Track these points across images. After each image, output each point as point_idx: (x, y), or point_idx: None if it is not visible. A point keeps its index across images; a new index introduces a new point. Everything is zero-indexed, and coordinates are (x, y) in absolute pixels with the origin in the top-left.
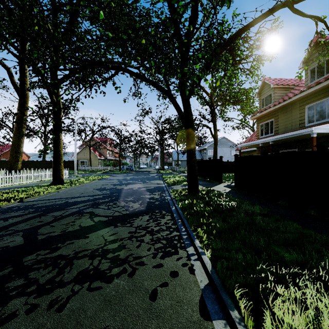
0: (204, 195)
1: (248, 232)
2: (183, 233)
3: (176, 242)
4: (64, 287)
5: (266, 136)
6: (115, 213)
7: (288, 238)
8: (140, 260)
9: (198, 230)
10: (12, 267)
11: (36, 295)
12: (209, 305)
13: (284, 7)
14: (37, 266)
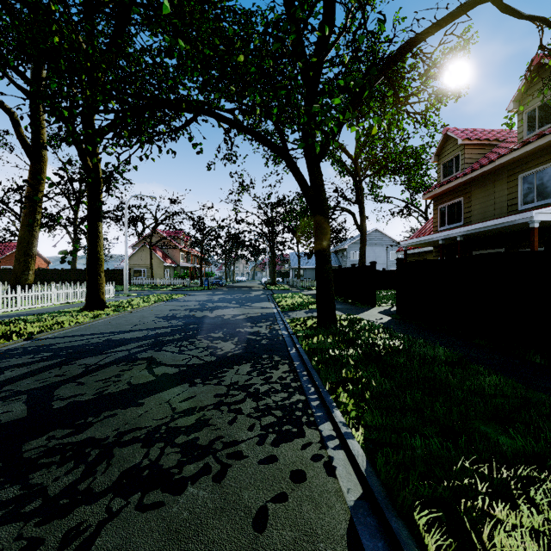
0: (346, 328)
1: (428, 395)
2: (312, 396)
3: (300, 413)
4: (93, 502)
5: (450, 227)
6: (191, 360)
7: (501, 408)
8: (236, 448)
9: (338, 391)
10: (1, 462)
11: (39, 520)
12: (366, 541)
13: (485, 2)
14: (47, 459)
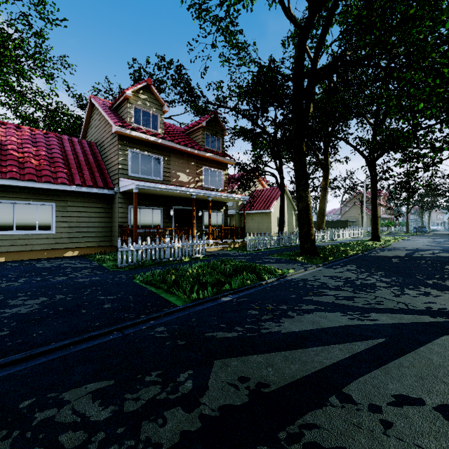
0: None
1: None
2: None
3: None
4: None
5: None
6: None
7: None
8: None
9: None
10: None
11: None
12: None
13: None
14: None
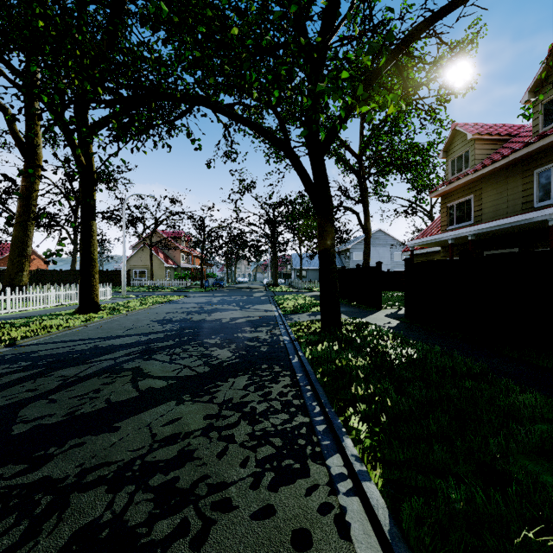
0: (353, 334)
1: (454, 418)
2: (317, 418)
3: (303, 442)
4: None
5: (459, 226)
6: (182, 371)
7: (547, 438)
8: (223, 494)
9: (347, 411)
10: None
11: None
12: None
13: None
14: None
